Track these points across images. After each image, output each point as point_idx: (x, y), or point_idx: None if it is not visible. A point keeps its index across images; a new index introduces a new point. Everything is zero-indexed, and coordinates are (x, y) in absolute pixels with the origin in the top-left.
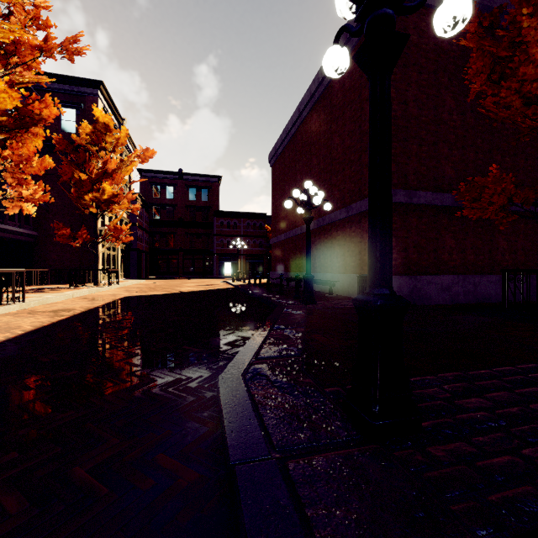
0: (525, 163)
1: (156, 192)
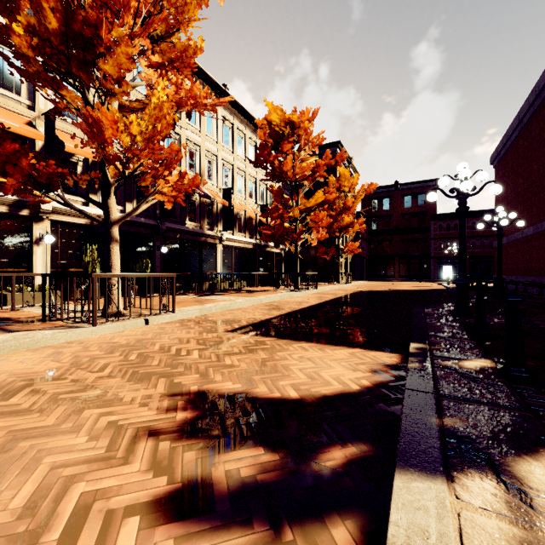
0: None
1: (374, 205)
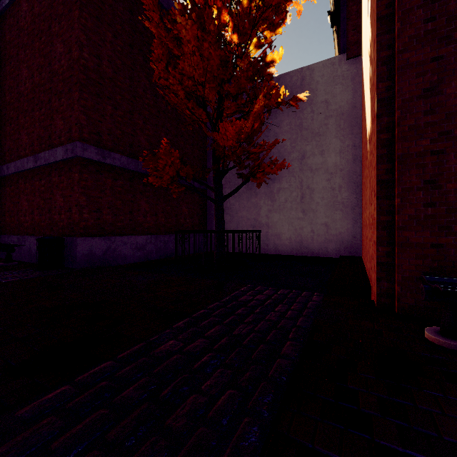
0: (199, 153)
1: None
